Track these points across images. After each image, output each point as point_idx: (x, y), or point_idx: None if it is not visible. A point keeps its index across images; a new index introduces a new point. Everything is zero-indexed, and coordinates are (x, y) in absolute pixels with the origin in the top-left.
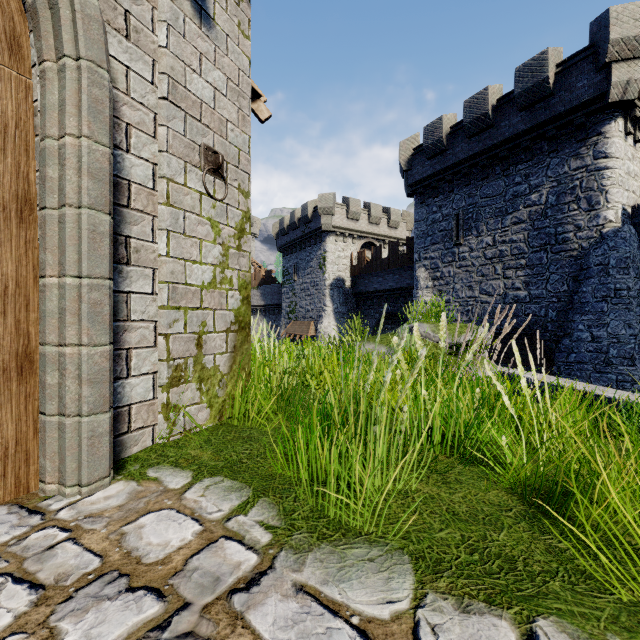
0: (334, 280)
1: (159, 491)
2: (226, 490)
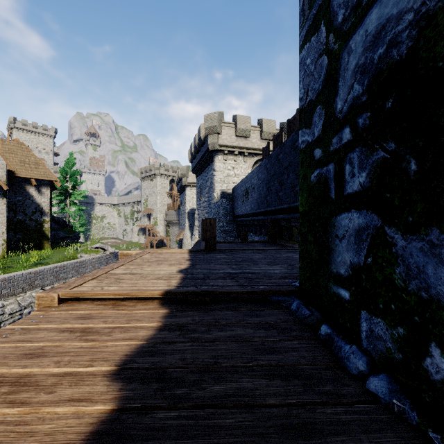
0: (190, 210)
1: None
2: None
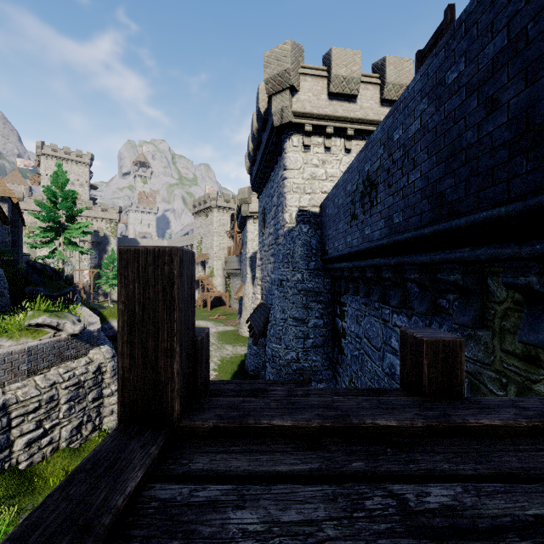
0: (253, 253)
1: None
2: None
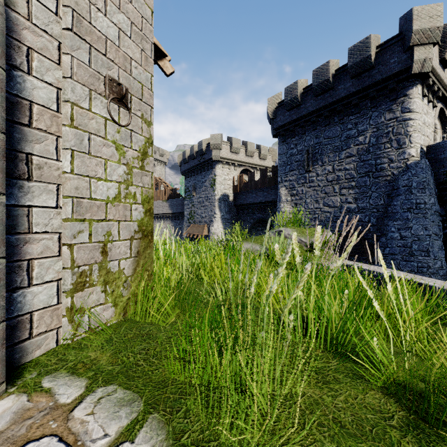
0: (221, 195)
1: (47, 408)
2: (117, 404)
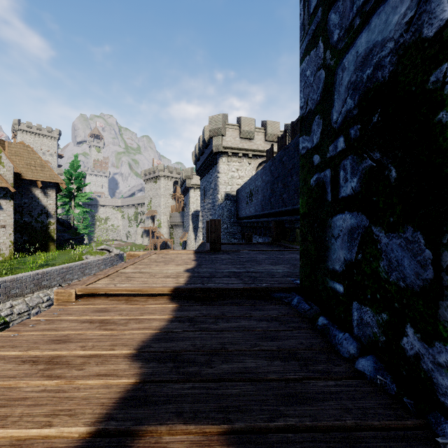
0: (194, 212)
1: None
2: None
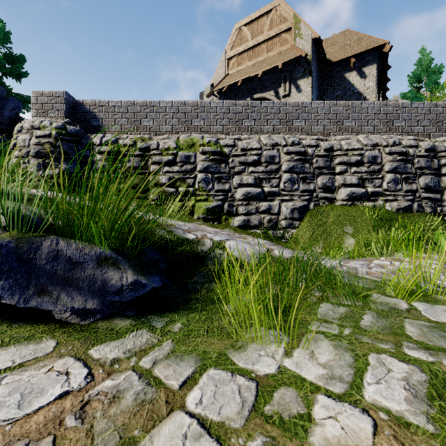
0: None
1: None
2: None
